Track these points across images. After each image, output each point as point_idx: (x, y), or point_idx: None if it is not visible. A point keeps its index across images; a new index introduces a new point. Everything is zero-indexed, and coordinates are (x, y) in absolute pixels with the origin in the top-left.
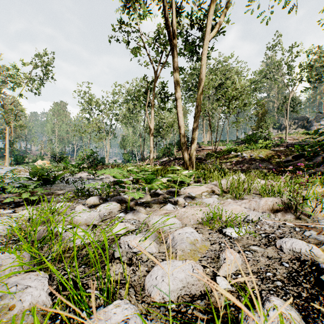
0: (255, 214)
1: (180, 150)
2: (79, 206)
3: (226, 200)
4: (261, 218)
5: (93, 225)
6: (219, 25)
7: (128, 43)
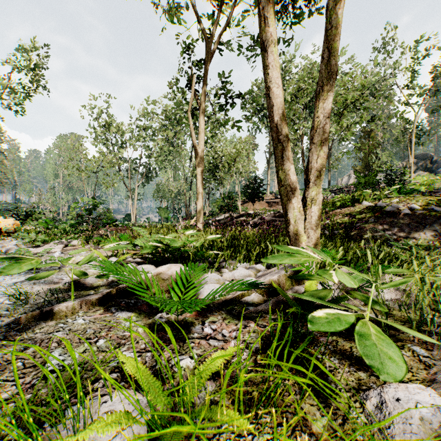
0: None
1: (246, 203)
2: None
3: None
4: None
5: None
6: None
7: None
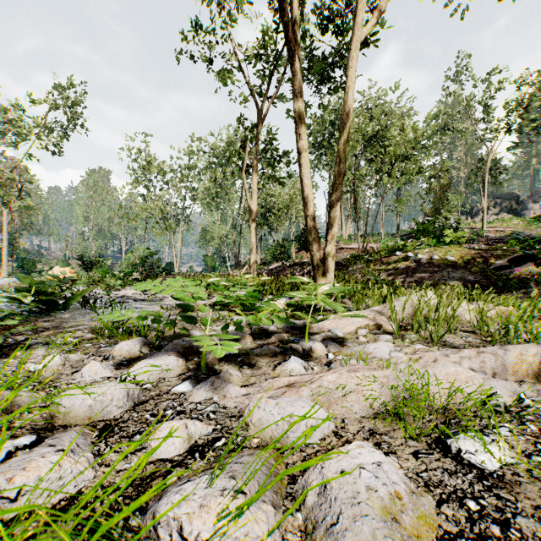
0: (504, 387)
1: (302, 250)
2: (89, 364)
3: (413, 346)
4: (527, 402)
5: (102, 427)
6: (380, 14)
7: (212, 60)
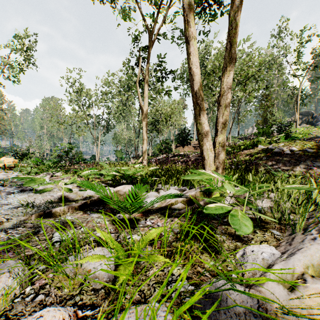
0: None
1: (178, 147)
2: None
3: None
4: None
5: None
6: None
7: (114, 0)
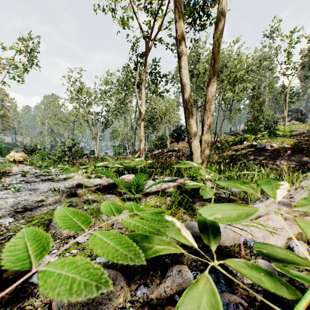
0: None
1: (173, 142)
2: None
3: None
4: None
5: None
6: None
7: (114, 10)
